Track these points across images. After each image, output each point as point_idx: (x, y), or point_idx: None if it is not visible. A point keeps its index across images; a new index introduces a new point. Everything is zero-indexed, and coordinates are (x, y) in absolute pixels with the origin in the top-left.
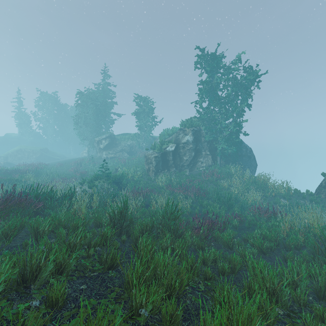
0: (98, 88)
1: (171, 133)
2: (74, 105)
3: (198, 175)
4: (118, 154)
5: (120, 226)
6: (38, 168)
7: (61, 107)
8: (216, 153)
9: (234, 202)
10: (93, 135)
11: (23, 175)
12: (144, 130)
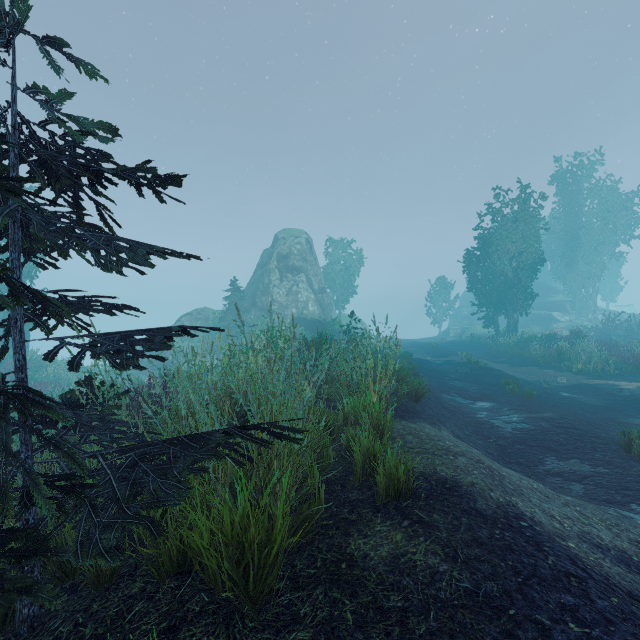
0: None
1: None
2: None
3: None
4: None
5: None
6: None
7: None
8: None
9: None
10: None
11: None
12: None
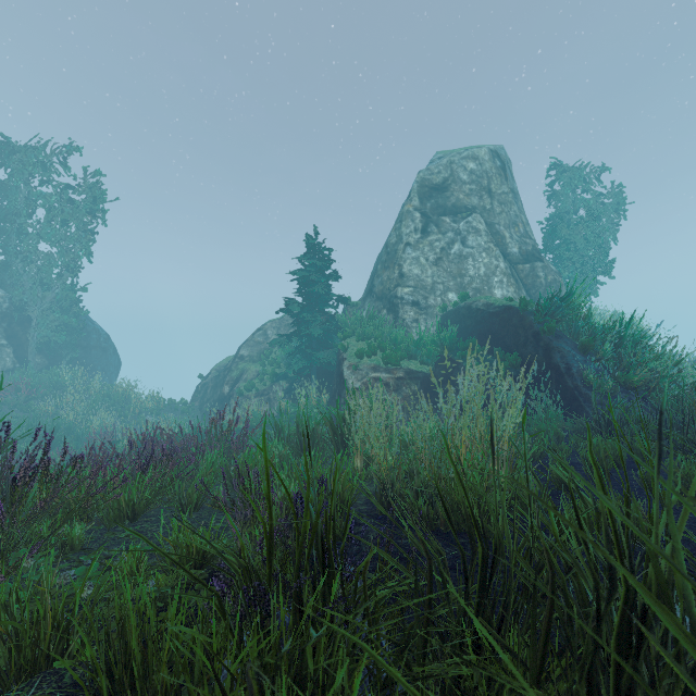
0: None
1: None
2: None
3: None
4: None
5: None
6: None
7: None
8: (28, 341)
9: (66, 435)
10: None
11: None
12: None
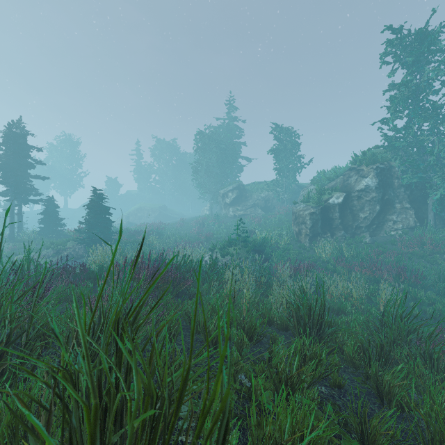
0: (221, 125)
1: (333, 177)
2: (195, 151)
3: (390, 244)
4: (250, 211)
5: (321, 335)
6: (160, 229)
7: (179, 155)
8: (424, 205)
9: None
10: (217, 186)
11: (146, 237)
12: (285, 175)
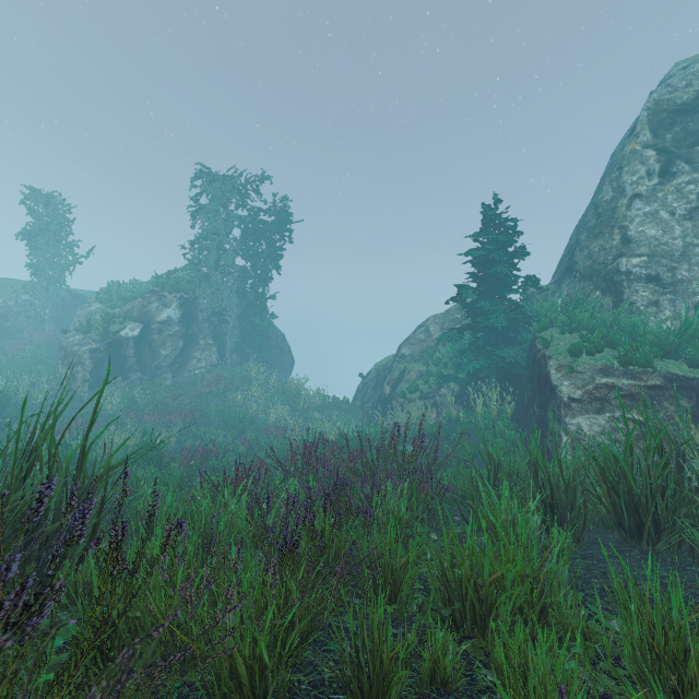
0: None
1: (130, 297)
2: None
3: (192, 385)
4: None
5: None
6: None
7: None
8: (227, 342)
9: (250, 425)
10: None
11: None
12: (47, 275)
